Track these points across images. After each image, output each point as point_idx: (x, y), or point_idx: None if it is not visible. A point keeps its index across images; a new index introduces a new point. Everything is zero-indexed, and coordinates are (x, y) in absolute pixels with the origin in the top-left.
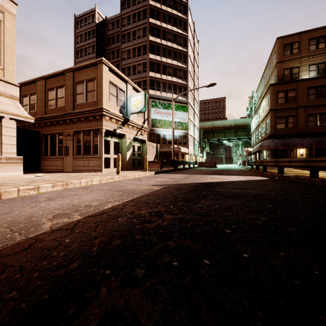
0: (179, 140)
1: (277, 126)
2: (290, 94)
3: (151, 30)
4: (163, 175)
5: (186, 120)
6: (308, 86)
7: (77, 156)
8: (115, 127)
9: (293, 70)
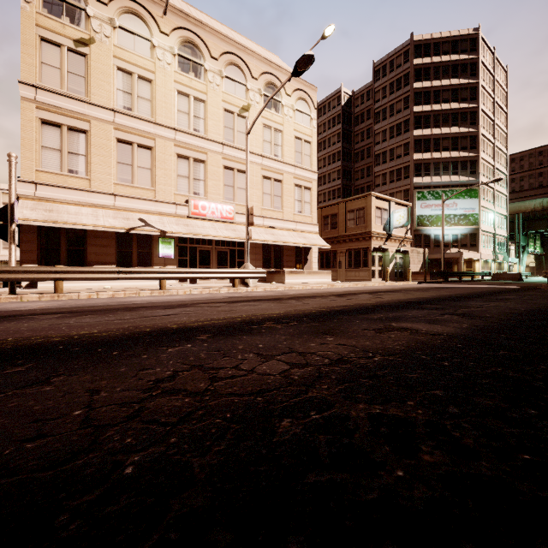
0: (461, 241)
1: None
2: None
3: (415, 98)
4: (424, 284)
5: (474, 211)
6: None
7: (349, 268)
8: (380, 244)
9: None
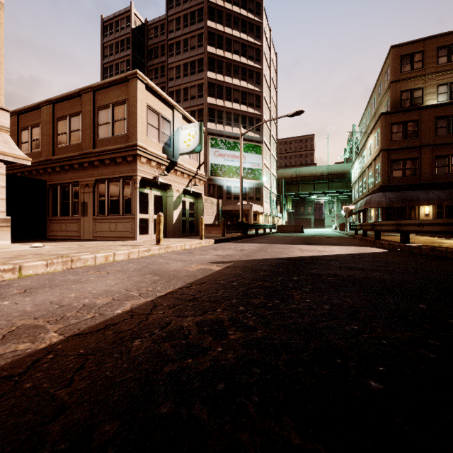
0: (249, 194)
1: (391, 173)
2: (410, 127)
3: (209, 37)
4: (227, 246)
5: (259, 166)
6: (436, 116)
7: (100, 216)
8: (156, 174)
9: (414, 92)
